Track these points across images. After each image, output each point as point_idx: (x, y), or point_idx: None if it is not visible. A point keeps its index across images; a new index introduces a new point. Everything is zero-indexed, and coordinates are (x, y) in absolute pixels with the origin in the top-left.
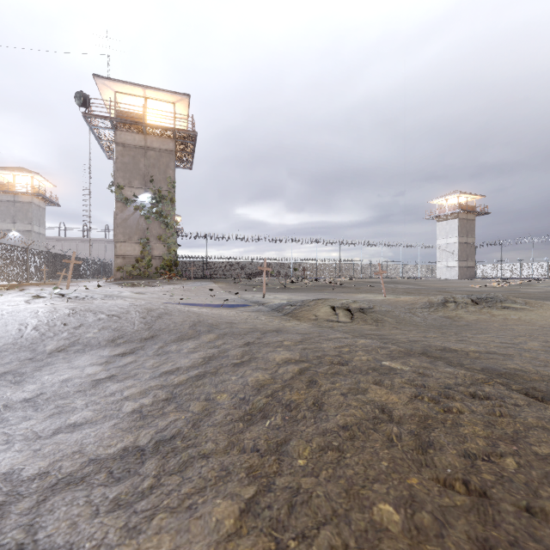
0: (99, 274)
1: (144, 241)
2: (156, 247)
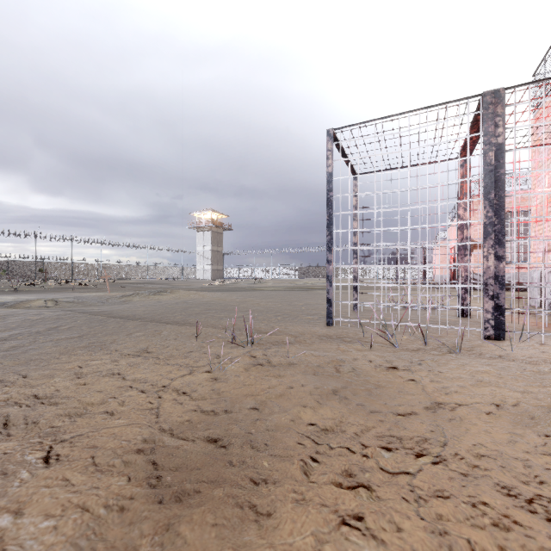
0: None
1: None
2: None
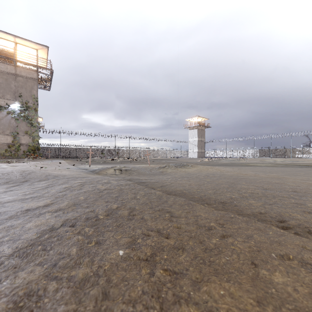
0: None
1: (15, 134)
2: (24, 138)
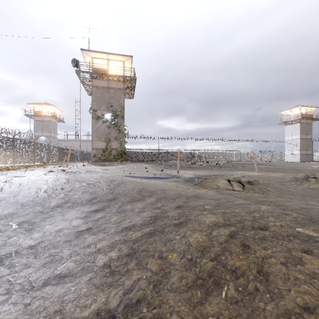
0: (84, 159)
1: (107, 140)
2: (114, 143)
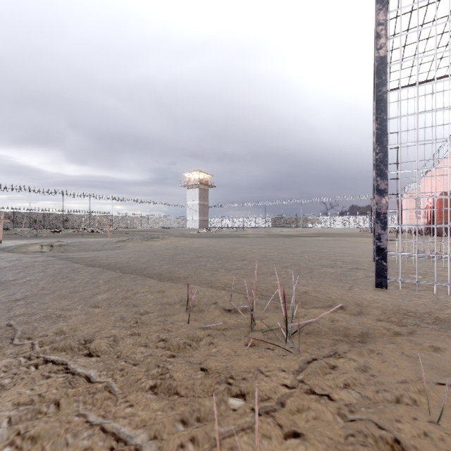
0: None
1: None
2: None
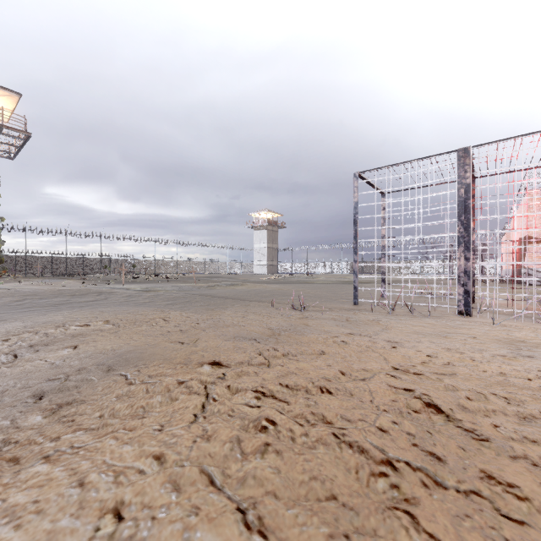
0: None
1: None
2: None
